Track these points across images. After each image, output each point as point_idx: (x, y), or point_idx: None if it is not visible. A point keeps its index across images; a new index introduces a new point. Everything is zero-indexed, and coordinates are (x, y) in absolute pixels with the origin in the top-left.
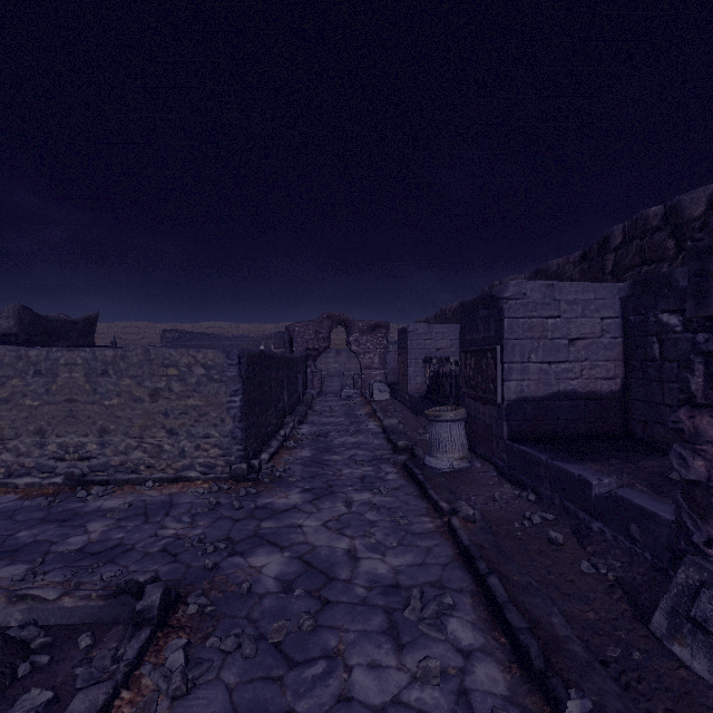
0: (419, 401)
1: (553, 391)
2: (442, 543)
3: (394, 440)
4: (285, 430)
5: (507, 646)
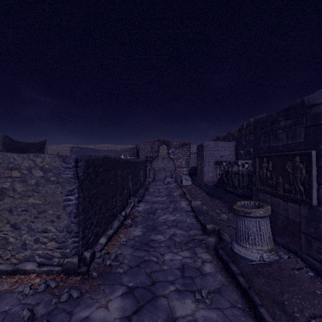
0: (212, 188)
1: None
2: None
3: (202, 221)
4: (127, 209)
5: None
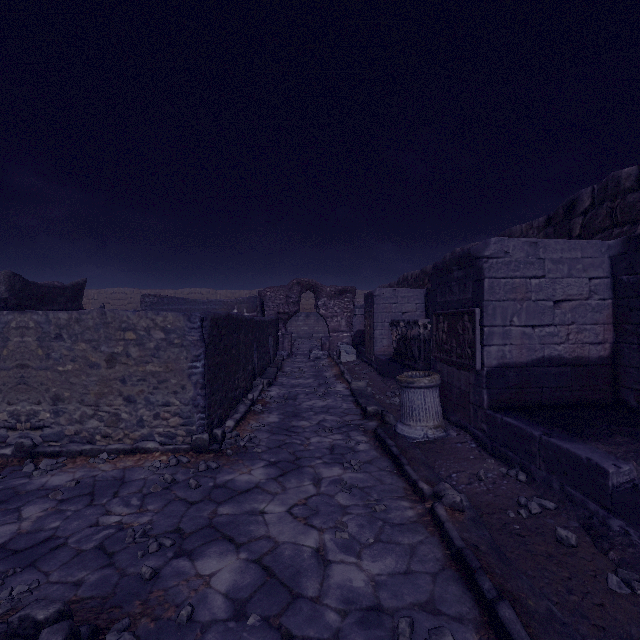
0: (386, 363)
1: (537, 357)
2: (428, 539)
3: (364, 404)
4: (254, 393)
5: None
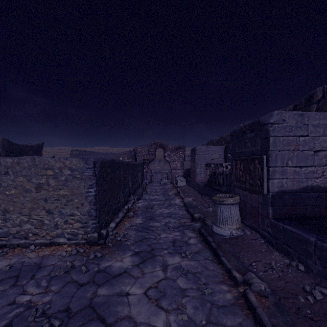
0: (203, 187)
1: (303, 186)
2: (245, 321)
3: (192, 212)
4: (128, 205)
5: None
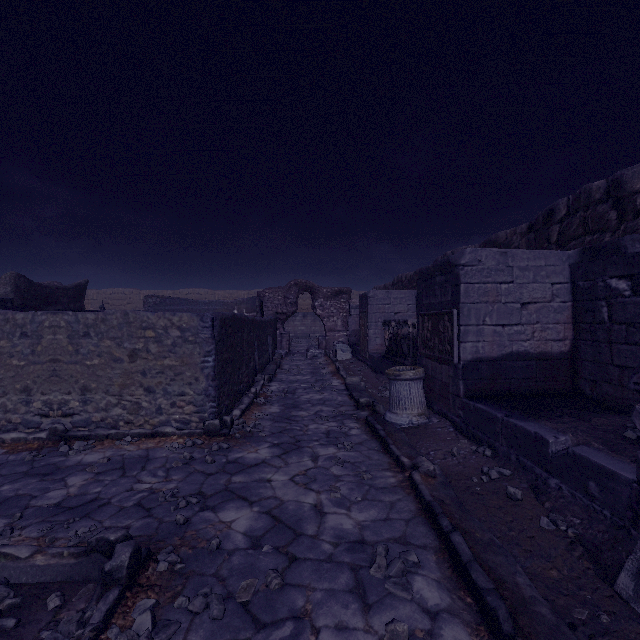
0: (379, 361)
1: (506, 352)
2: (405, 497)
3: (357, 397)
4: (256, 387)
5: (473, 607)
